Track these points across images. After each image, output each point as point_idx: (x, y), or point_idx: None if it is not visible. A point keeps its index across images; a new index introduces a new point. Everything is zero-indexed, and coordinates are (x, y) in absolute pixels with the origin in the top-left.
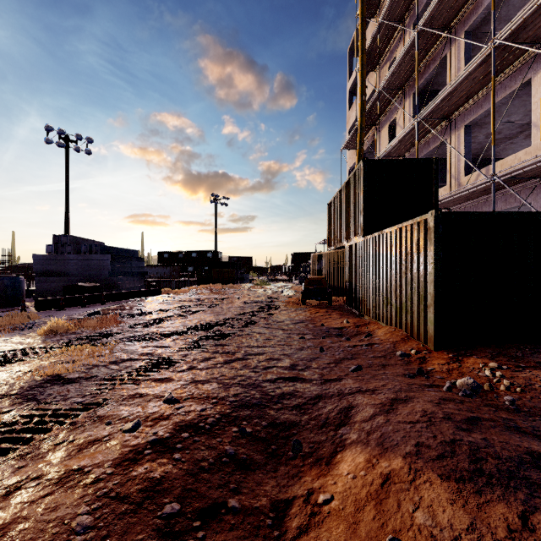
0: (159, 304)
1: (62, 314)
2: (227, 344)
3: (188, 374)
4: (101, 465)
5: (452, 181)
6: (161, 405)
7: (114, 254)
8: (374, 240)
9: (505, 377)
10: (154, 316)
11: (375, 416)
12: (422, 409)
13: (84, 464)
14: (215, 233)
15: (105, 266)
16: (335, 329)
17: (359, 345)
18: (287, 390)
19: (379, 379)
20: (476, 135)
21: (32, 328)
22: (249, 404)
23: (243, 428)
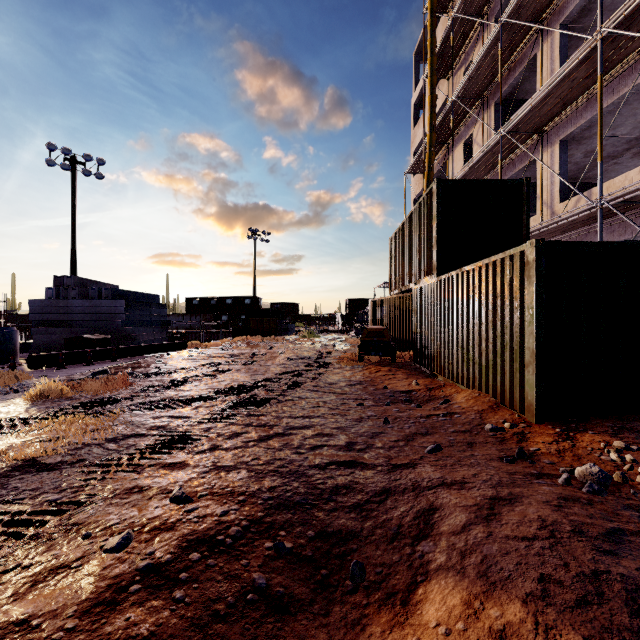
0: (183, 361)
1: (61, 373)
2: (264, 413)
3: (209, 456)
4: (58, 613)
5: (544, 209)
6: (167, 505)
7: (129, 300)
8: (451, 280)
9: (639, 462)
10: (174, 376)
11: (470, 526)
12: (538, 516)
13: (33, 612)
14: (254, 275)
15: (117, 314)
16: (401, 392)
17: (435, 415)
18: (343, 482)
19: (468, 464)
20: (572, 153)
21: (18, 392)
22: (290, 503)
23: (279, 543)
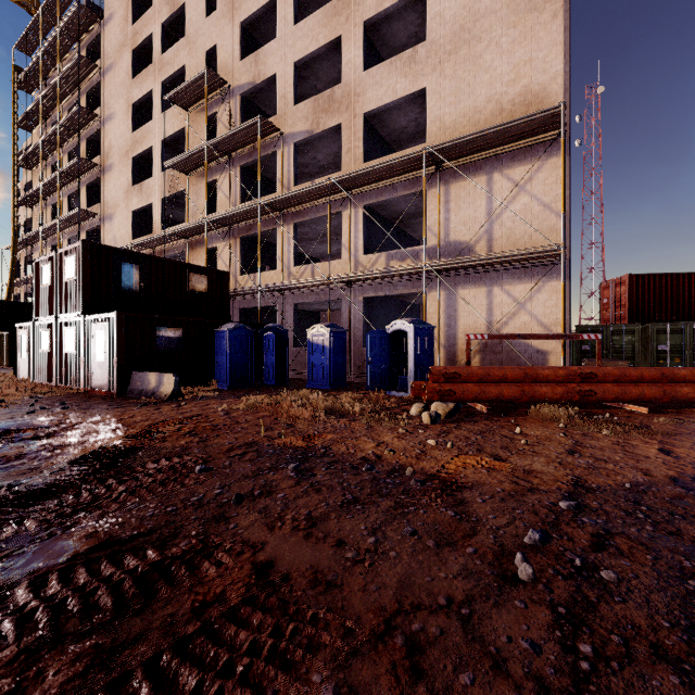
0: None
1: None
2: None
3: None
4: None
5: None
6: None
7: None
8: None
9: None
10: None
11: None
12: None
13: None
14: None
15: None
16: None
17: None
18: None
19: None
20: None
21: None
22: None
23: None
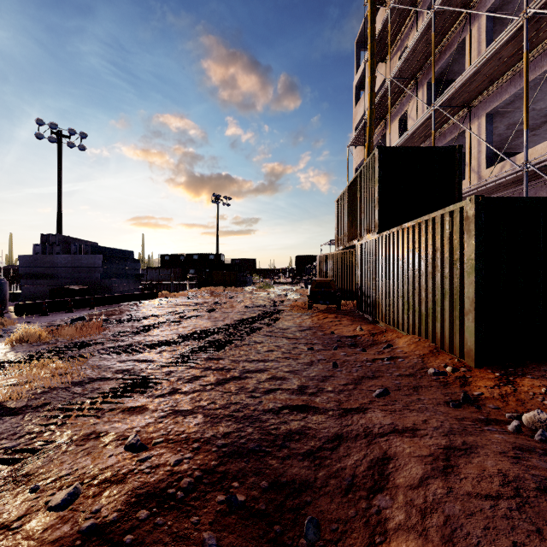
0: (153, 309)
1: (44, 319)
2: (222, 357)
3: (168, 400)
4: None
5: (472, 174)
6: (121, 453)
7: (106, 255)
8: (392, 236)
9: None
10: (144, 322)
11: (428, 480)
12: (498, 470)
13: None
14: (217, 234)
15: (96, 268)
16: (347, 337)
17: (379, 359)
18: (296, 427)
19: (416, 410)
20: (496, 126)
21: (2, 336)
22: (244, 450)
23: (232, 497)
